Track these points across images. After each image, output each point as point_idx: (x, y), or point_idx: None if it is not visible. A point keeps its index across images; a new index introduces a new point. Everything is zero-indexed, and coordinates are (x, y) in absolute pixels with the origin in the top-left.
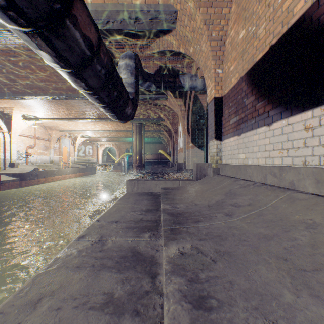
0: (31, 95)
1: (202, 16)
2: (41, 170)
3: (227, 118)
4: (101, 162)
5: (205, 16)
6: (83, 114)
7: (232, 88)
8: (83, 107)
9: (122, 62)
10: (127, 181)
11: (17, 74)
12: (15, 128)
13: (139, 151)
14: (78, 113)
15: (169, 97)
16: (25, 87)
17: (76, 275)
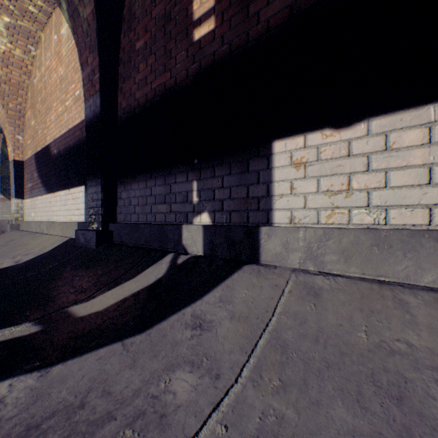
0: None
1: None
2: None
3: (27, 181)
4: None
5: None
6: None
7: (29, 159)
8: None
9: None
10: None
11: None
12: None
13: None
14: None
15: None
16: None
17: None
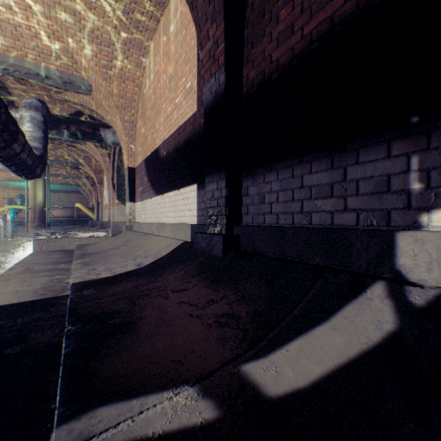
0: None
1: (115, 103)
2: None
3: (138, 186)
4: None
5: (118, 103)
6: None
7: (140, 165)
8: None
9: (27, 112)
10: (34, 240)
11: None
12: None
13: (40, 205)
14: None
15: (90, 144)
16: None
17: (23, 275)
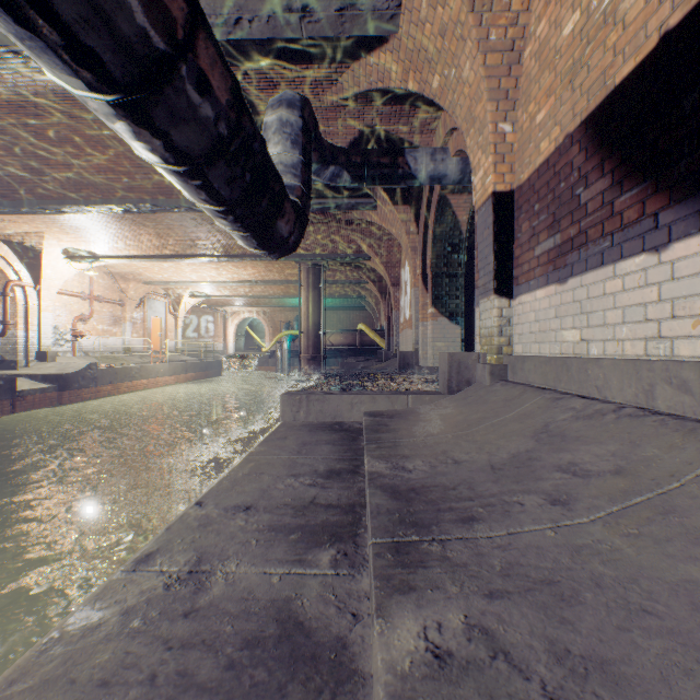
0: (78, 204)
1: None
2: (104, 369)
3: (526, 242)
4: (233, 350)
5: None
6: (192, 245)
7: (540, 167)
8: (192, 229)
9: (272, 115)
10: (282, 396)
11: (46, 156)
12: (50, 277)
13: (314, 327)
14: (182, 243)
15: (382, 203)
16: (64, 186)
17: None
